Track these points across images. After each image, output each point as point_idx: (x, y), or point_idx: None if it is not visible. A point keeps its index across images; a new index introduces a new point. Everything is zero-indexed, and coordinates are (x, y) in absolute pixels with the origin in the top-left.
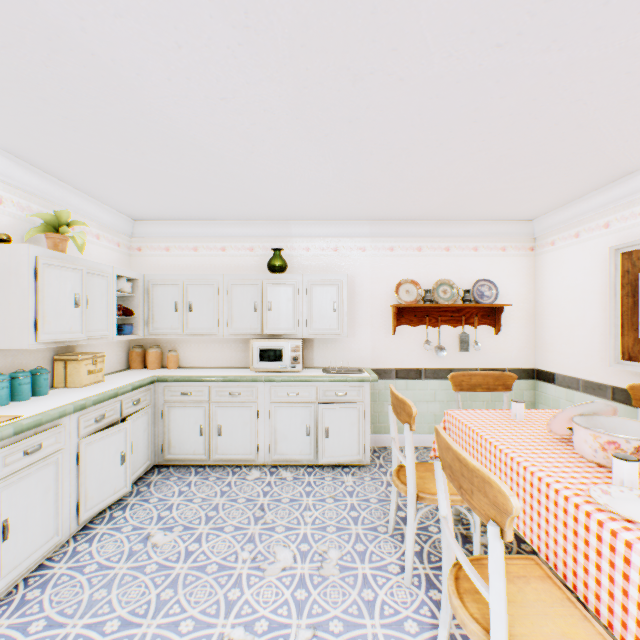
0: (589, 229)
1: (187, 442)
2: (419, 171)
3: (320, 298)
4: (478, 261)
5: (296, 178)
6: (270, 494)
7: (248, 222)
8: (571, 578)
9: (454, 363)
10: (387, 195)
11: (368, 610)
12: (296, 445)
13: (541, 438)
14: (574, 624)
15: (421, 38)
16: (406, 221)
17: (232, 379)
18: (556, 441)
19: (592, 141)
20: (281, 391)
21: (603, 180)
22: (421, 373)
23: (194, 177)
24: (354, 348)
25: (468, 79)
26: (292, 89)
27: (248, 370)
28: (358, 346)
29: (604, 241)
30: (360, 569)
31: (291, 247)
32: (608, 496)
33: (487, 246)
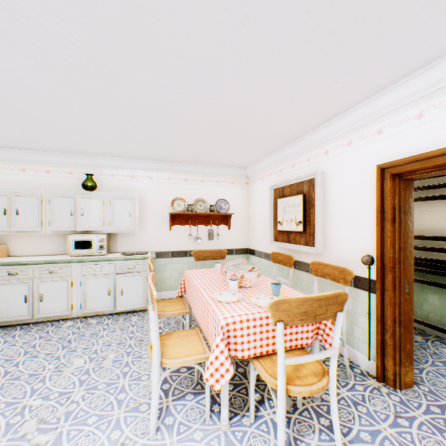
0: (266, 176)
1: (14, 308)
2: (171, 138)
3: (120, 208)
4: (219, 189)
5: (95, 133)
6: (78, 333)
7: (68, 154)
8: (205, 332)
9: (206, 246)
10: (159, 148)
11: (124, 376)
12: (101, 302)
13: (219, 278)
14: (196, 346)
15: (141, 83)
16: (177, 163)
17: (52, 262)
18: (225, 279)
19: (249, 136)
20: (90, 268)
21: (266, 153)
22: (187, 253)
23: (16, 123)
24: (145, 239)
25: (174, 102)
26: (76, 90)
27: (67, 256)
28: (148, 238)
29: (270, 182)
30: (126, 359)
31: (101, 173)
32: (221, 295)
33: (224, 180)
